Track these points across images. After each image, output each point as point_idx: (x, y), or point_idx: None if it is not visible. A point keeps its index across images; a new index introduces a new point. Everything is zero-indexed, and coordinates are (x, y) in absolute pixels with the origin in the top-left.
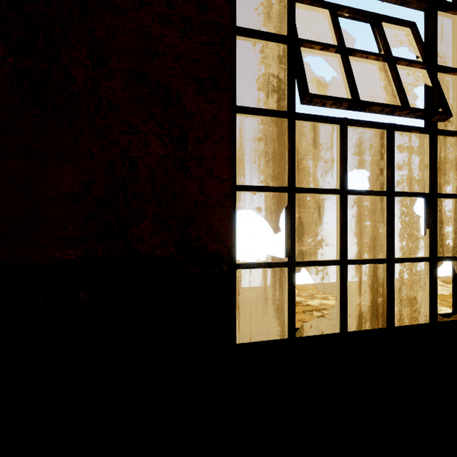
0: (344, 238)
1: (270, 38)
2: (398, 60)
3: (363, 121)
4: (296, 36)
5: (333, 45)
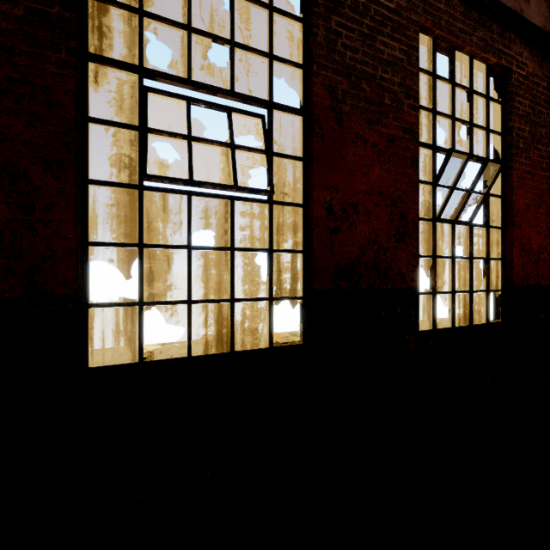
0: (189, 283)
1: (121, 126)
2: (239, 147)
3: (206, 193)
4: (146, 126)
5: (179, 134)
